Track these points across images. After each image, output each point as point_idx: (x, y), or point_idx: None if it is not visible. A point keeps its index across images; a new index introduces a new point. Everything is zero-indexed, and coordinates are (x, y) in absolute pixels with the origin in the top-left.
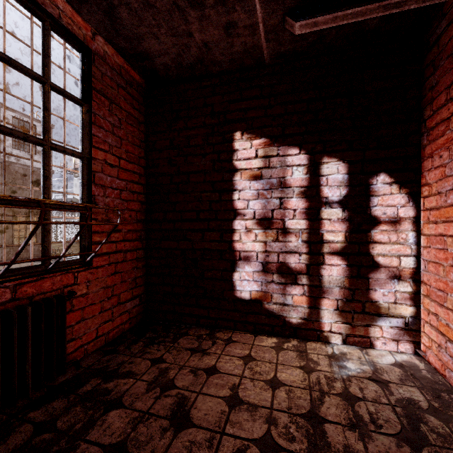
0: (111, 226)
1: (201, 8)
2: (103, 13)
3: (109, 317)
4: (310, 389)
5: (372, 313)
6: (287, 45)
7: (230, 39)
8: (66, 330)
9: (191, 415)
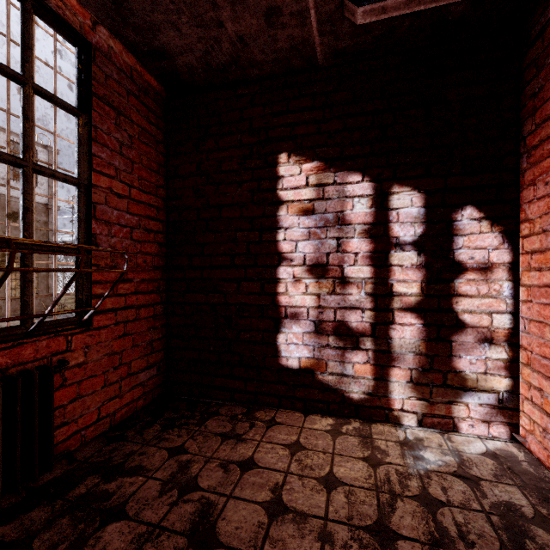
0: (118, 275)
1: None
2: None
3: (116, 392)
4: (377, 490)
5: (456, 386)
6: (347, 40)
7: (272, 31)
8: (52, 412)
9: (217, 530)
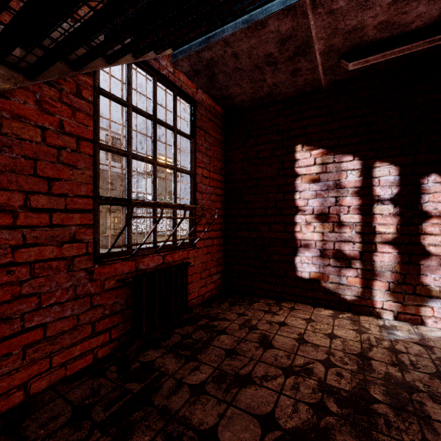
0: (205, 220)
1: (274, 65)
2: (207, 78)
3: (204, 284)
4: (361, 342)
5: (423, 295)
6: (342, 75)
7: (294, 78)
8: (187, 285)
9: (272, 343)
